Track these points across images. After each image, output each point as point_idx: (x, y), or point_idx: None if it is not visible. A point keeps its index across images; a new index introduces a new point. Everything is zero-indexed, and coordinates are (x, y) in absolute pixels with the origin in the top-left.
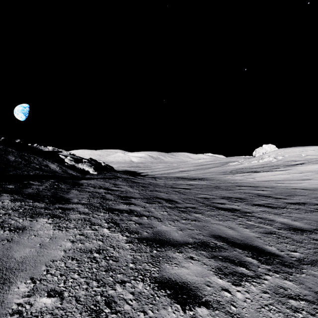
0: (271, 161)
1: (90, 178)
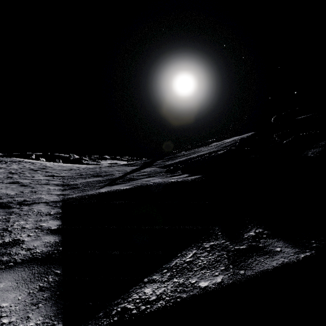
0: None
1: (142, 167)
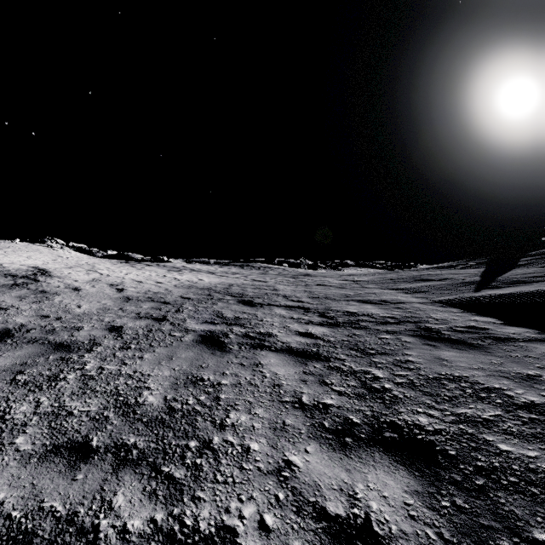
0: None
1: (497, 269)
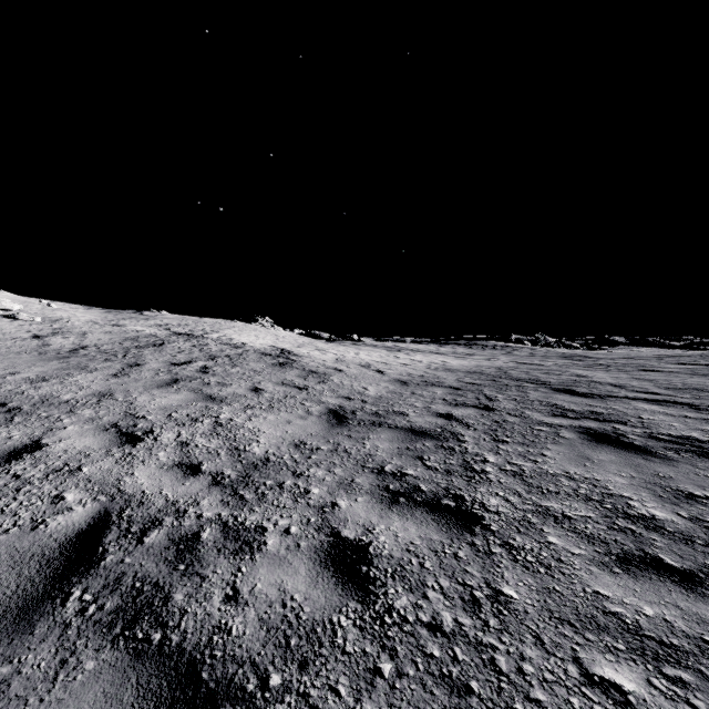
0: (30, 320)
1: None
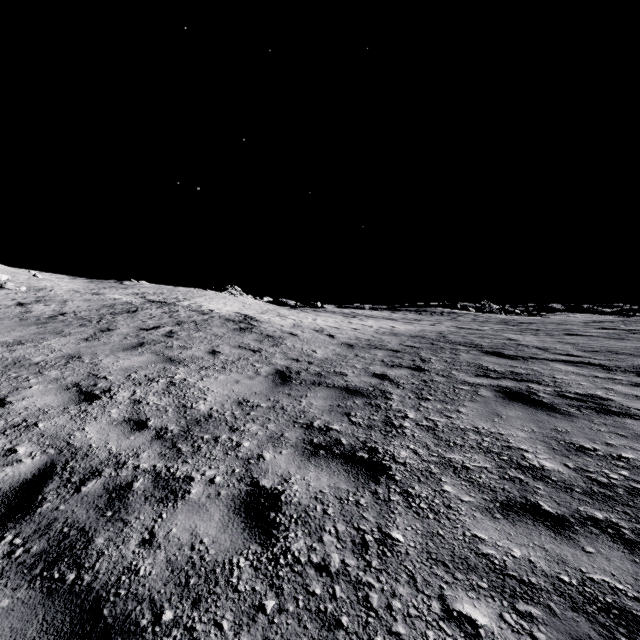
0: (16, 289)
1: None
